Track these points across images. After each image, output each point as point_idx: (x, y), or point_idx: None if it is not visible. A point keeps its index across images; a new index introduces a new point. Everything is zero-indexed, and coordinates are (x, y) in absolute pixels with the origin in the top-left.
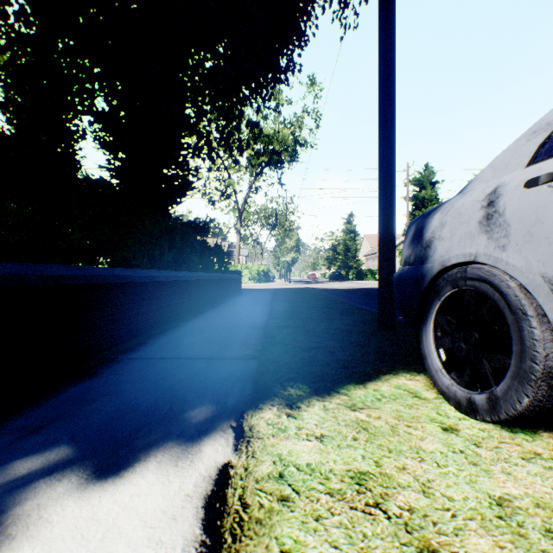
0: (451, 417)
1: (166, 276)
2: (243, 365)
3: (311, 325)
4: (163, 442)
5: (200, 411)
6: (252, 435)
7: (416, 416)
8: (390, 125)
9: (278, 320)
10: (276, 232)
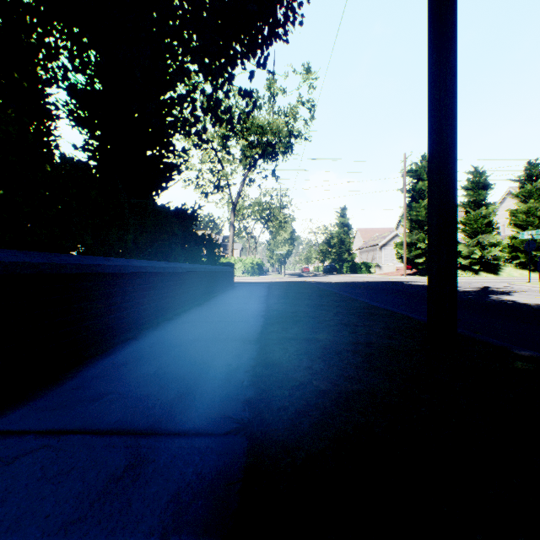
0: None
1: (118, 266)
2: (212, 463)
3: (327, 336)
4: None
5: None
6: None
7: None
8: (451, 36)
9: (278, 326)
10: (271, 224)
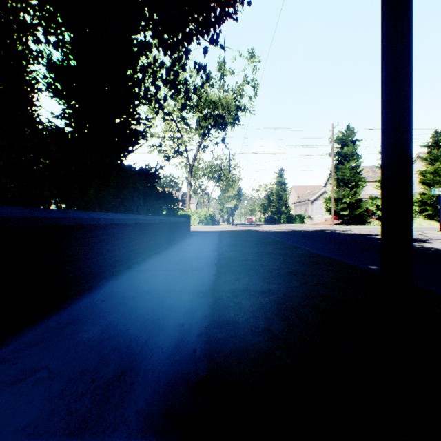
0: None
1: (74, 219)
2: None
3: (279, 287)
4: None
5: None
6: None
7: None
8: None
9: (231, 275)
10: (221, 182)
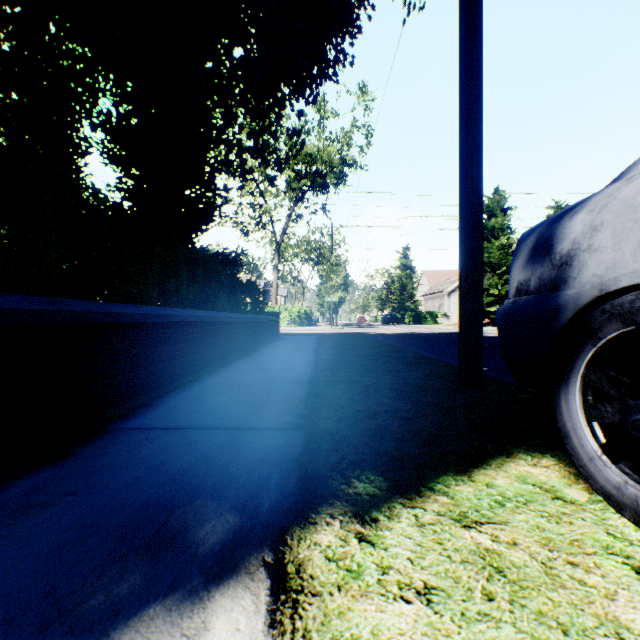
0: (636, 543)
1: (182, 316)
2: (283, 439)
3: (370, 379)
4: (139, 605)
5: (214, 529)
6: (302, 588)
7: (577, 541)
8: (476, 116)
9: (327, 372)
10: (321, 267)
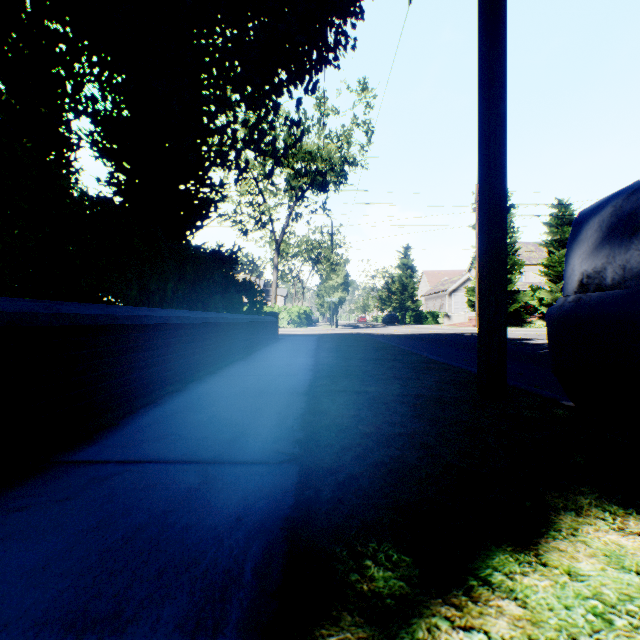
0: None
1: (163, 317)
2: (270, 480)
3: (377, 389)
4: None
5: None
6: None
7: None
8: (500, 87)
9: (328, 380)
10: (321, 266)
